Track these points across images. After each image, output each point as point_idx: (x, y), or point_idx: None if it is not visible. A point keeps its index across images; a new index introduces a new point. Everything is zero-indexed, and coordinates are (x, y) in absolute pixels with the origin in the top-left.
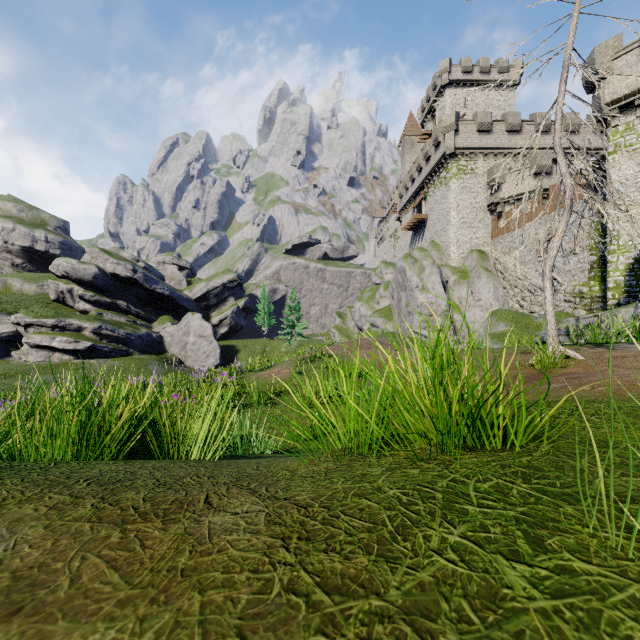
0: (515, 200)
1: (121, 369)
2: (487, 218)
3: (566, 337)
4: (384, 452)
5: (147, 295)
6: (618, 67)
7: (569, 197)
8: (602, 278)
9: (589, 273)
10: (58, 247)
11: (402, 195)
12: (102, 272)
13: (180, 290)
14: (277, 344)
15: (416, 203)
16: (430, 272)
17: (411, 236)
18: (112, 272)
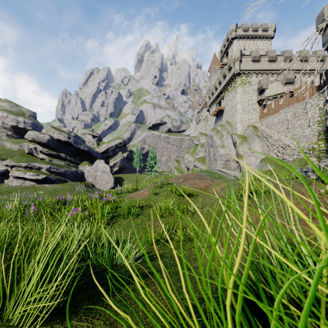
0: (273, 98)
1: (61, 189)
2: (257, 108)
3: (312, 173)
4: None
5: (76, 150)
6: None
7: None
8: (326, 139)
9: (318, 137)
10: (30, 126)
11: (210, 97)
12: (52, 138)
13: (93, 148)
14: (144, 176)
15: (218, 101)
16: (226, 137)
17: (215, 119)
18: (57, 138)
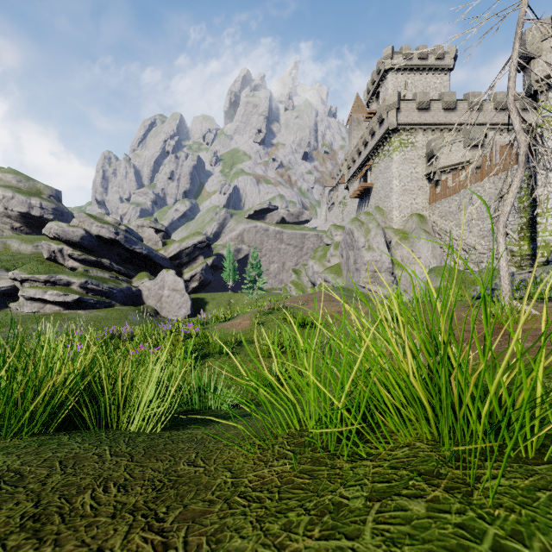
0: (451, 170)
1: (104, 319)
2: (425, 186)
3: None
4: (359, 451)
5: (127, 254)
6: (547, 47)
7: (523, 153)
8: (531, 238)
9: (519, 234)
10: (51, 213)
11: (350, 166)
12: (88, 234)
13: (156, 250)
14: (241, 297)
15: (362, 173)
16: (375, 233)
17: (358, 202)
18: (97, 234)
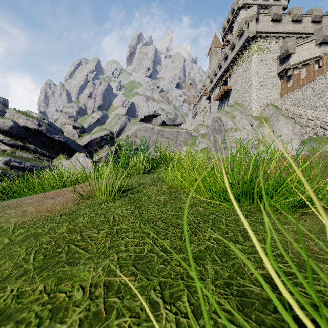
0: (302, 65)
1: None
2: (278, 82)
3: None
4: None
5: (49, 141)
6: None
7: None
8: None
9: None
10: None
11: (212, 79)
12: (16, 125)
13: (74, 140)
14: None
15: (222, 81)
16: (240, 118)
17: (218, 104)
18: (24, 125)
